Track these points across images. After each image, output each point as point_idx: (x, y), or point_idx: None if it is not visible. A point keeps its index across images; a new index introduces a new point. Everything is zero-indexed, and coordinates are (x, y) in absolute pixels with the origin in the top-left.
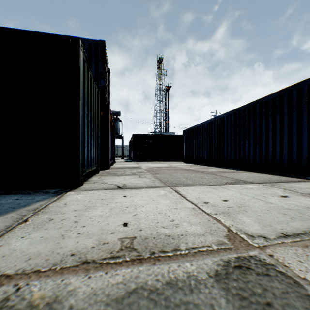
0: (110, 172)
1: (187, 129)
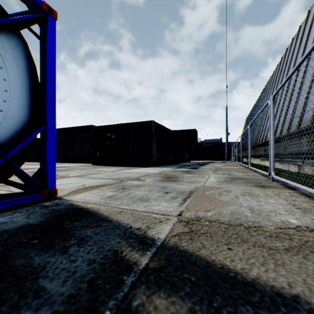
0: None
1: None
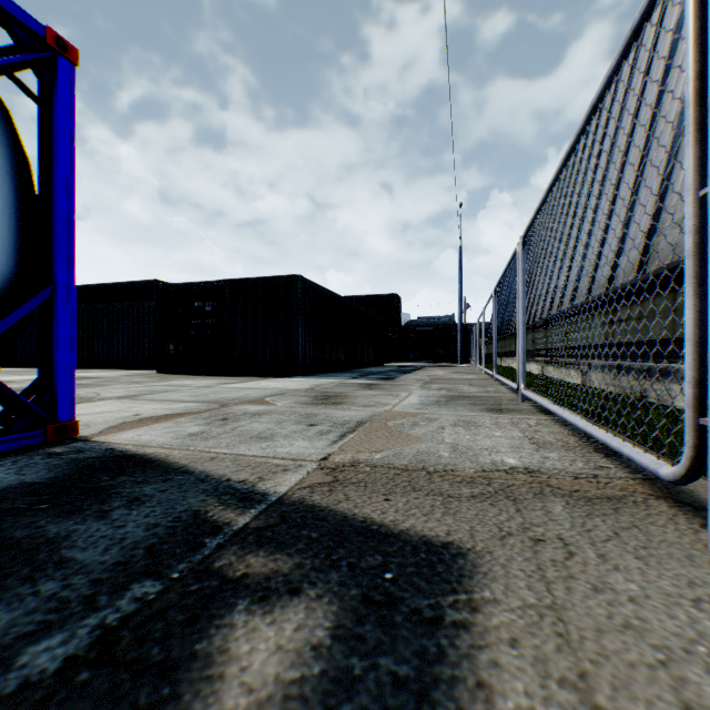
0: None
1: None
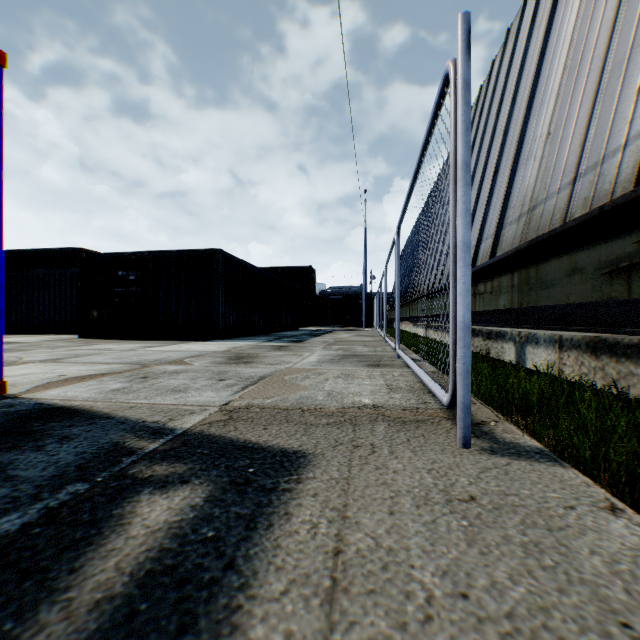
0: None
1: None
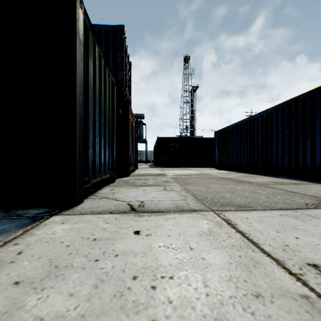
0: (128, 181)
1: (219, 129)
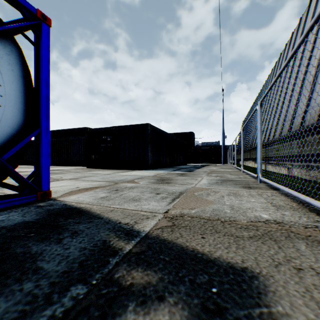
0: None
1: None
